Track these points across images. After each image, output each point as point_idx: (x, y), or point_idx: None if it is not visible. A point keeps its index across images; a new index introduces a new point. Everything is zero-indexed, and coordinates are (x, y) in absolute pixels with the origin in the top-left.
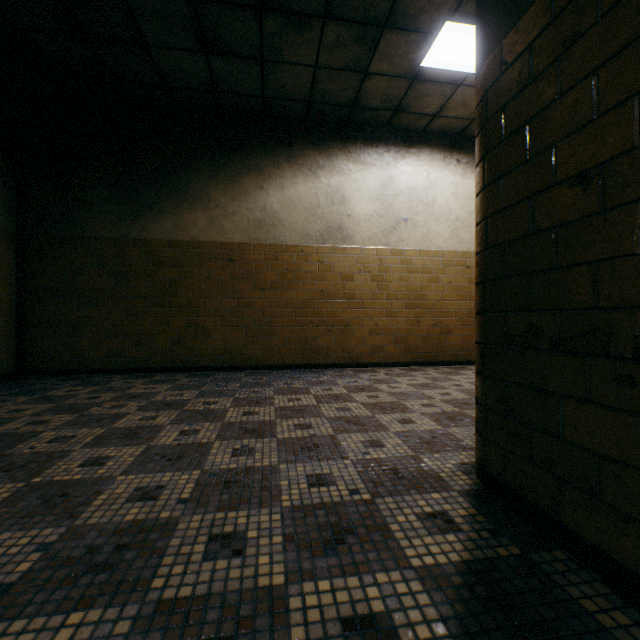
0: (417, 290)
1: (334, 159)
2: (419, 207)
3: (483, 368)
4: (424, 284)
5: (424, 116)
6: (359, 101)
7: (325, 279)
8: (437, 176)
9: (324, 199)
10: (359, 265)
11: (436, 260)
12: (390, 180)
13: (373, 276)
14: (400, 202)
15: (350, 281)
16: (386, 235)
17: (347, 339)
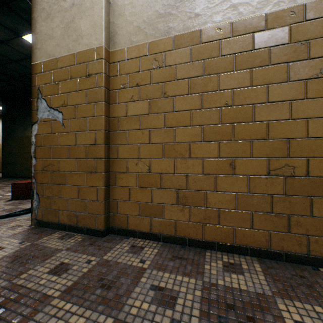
0: None
1: None
2: None
3: (2, 166)
4: None
5: None
6: None
7: None
8: (1, 125)
9: None
10: None
11: (0, 146)
12: None
13: None
14: None
15: None
16: None
17: None
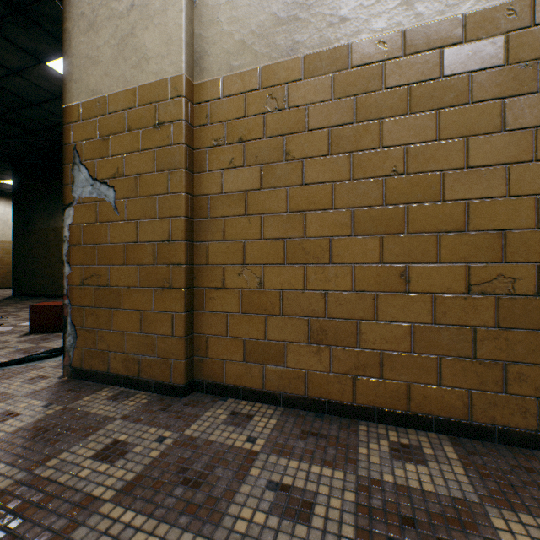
0: None
1: None
2: (1, 222)
3: (14, 277)
4: (4, 255)
5: (3, 188)
6: None
7: None
8: (11, 210)
9: None
10: None
11: (10, 245)
12: None
13: None
14: None
15: None
16: None
17: None
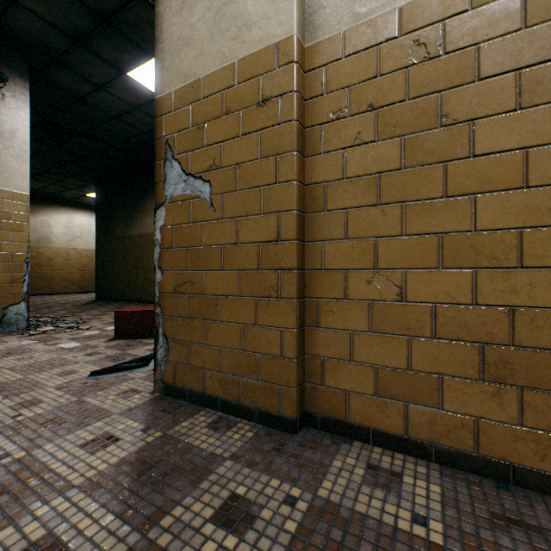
0: (84, 264)
1: (45, 210)
2: (85, 232)
3: (96, 282)
4: (88, 262)
5: (87, 201)
6: (59, 194)
7: (40, 259)
8: (93, 221)
9: (40, 226)
10: (57, 253)
11: (93, 253)
12: (72, 221)
13: (64, 258)
14: (77, 230)
15: (53, 260)
16: (70, 242)
17: (51, 283)
